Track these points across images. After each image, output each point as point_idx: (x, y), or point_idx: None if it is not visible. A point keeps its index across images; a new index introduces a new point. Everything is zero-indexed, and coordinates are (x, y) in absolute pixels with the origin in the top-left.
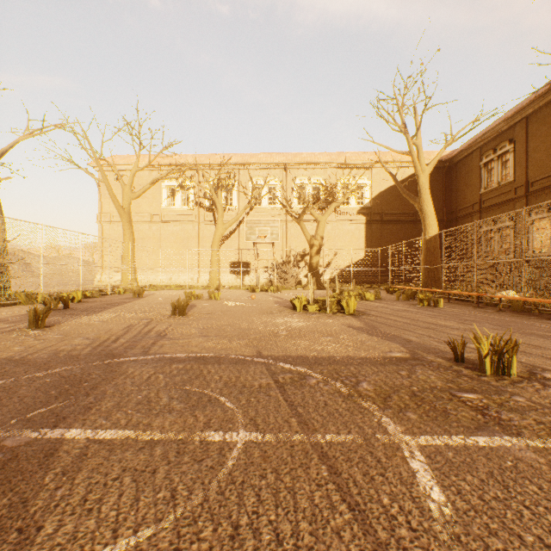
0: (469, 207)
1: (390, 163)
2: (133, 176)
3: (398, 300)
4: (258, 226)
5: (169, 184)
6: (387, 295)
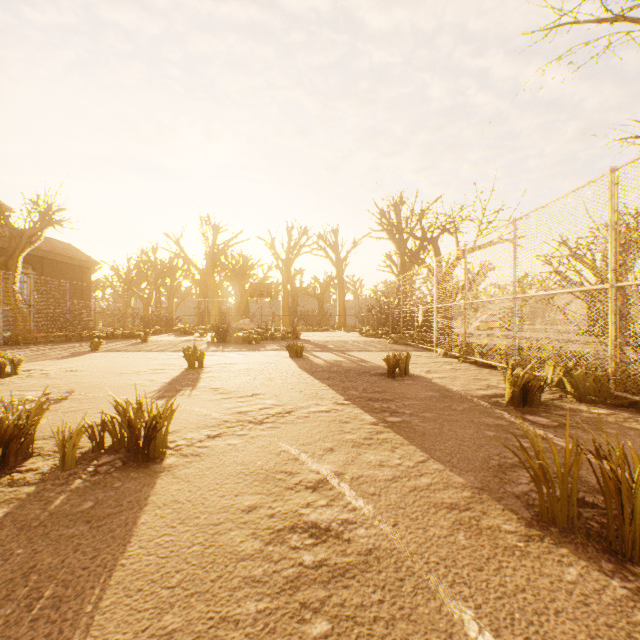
0: None
1: None
2: None
3: None
4: None
5: None
6: None
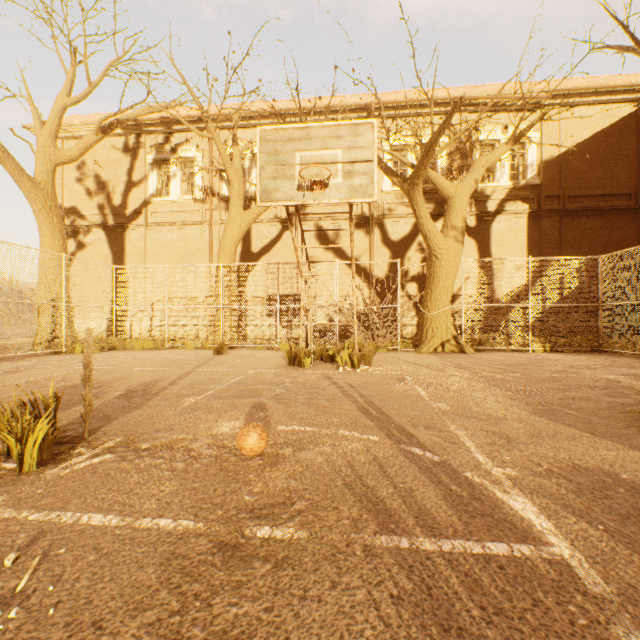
0: None
1: (582, 92)
2: (57, 116)
3: None
4: (302, 150)
5: (159, 157)
6: None
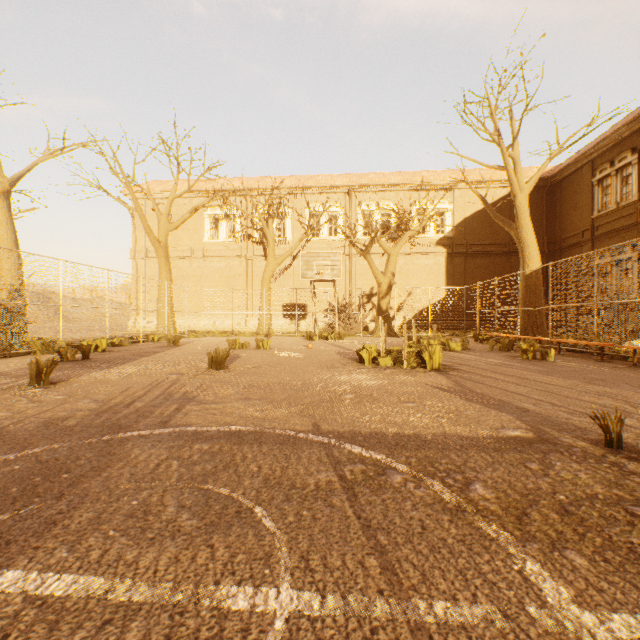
0: (578, 235)
1: (477, 182)
2: (170, 204)
3: (491, 350)
4: (316, 260)
5: (212, 213)
6: (476, 344)
